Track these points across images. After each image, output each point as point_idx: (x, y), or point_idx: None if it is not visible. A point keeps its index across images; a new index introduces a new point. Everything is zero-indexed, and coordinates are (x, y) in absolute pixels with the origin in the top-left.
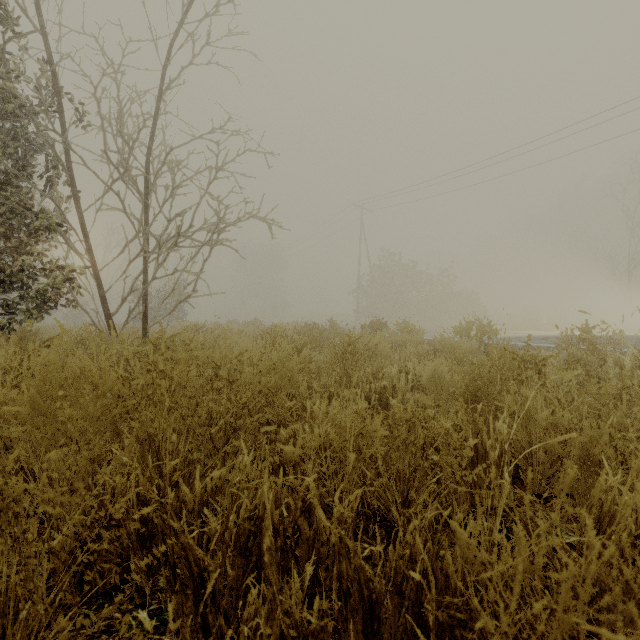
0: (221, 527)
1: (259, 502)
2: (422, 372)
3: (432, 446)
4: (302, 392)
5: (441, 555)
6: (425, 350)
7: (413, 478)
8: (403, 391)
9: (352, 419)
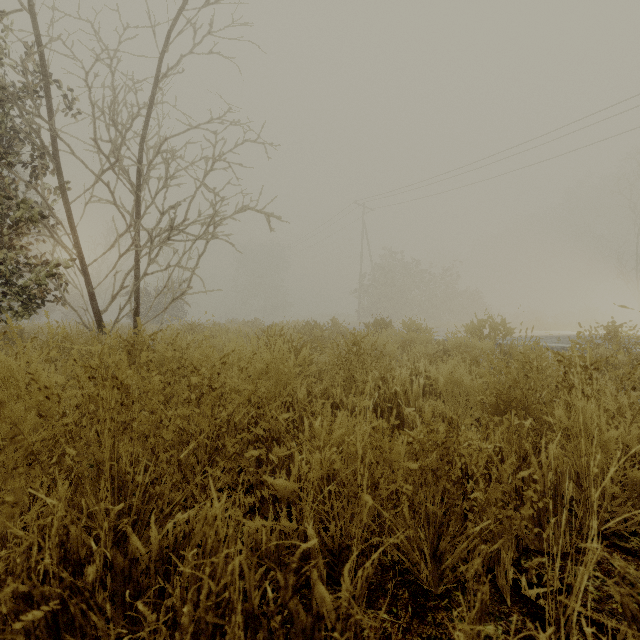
0: (180, 604)
1: (230, 580)
2: (439, 376)
3: (462, 471)
4: (301, 399)
5: (489, 634)
6: (435, 350)
7: (446, 521)
8: (416, 397)
9: (362, 437)
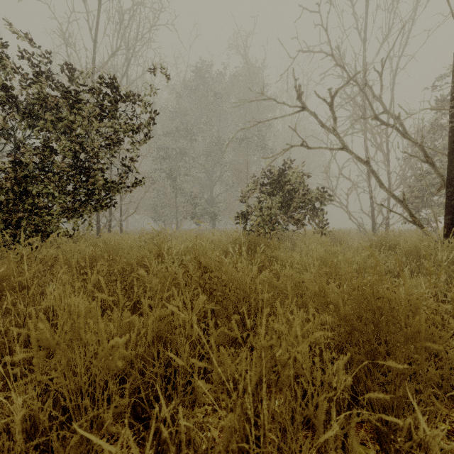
0: None
1: None
2: None
3: None
4: None
5: None
6: None
7: None
8: None
9: None
